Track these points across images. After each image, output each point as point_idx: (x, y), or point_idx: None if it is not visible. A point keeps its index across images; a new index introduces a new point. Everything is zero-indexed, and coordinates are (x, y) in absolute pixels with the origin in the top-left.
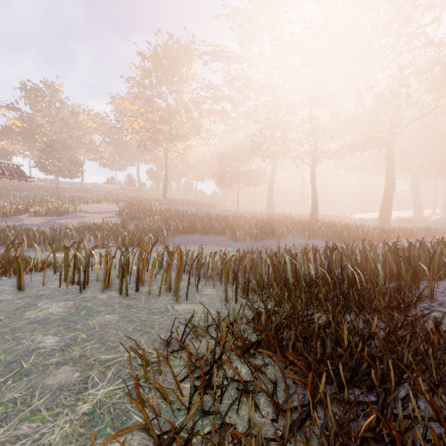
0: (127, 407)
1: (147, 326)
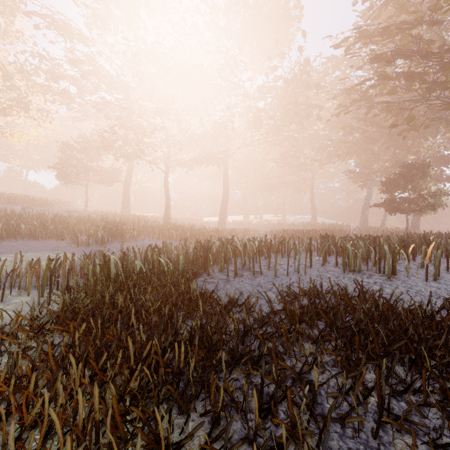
0: None
1: None
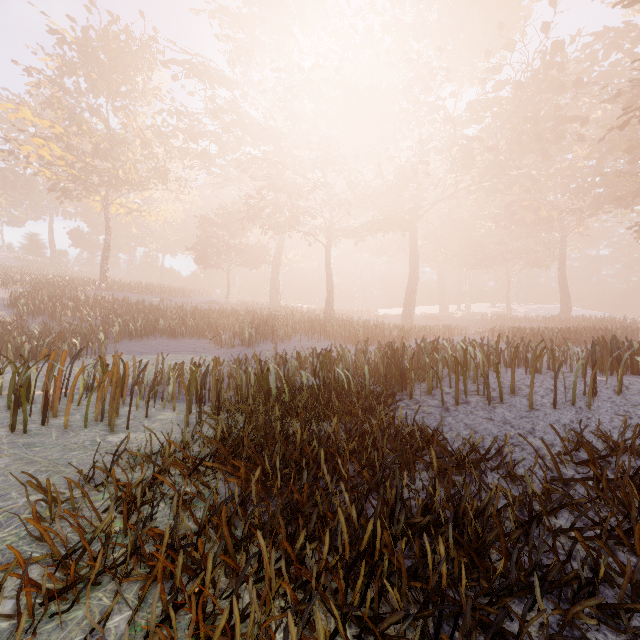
0: (24, 549)
1: (59, 465)
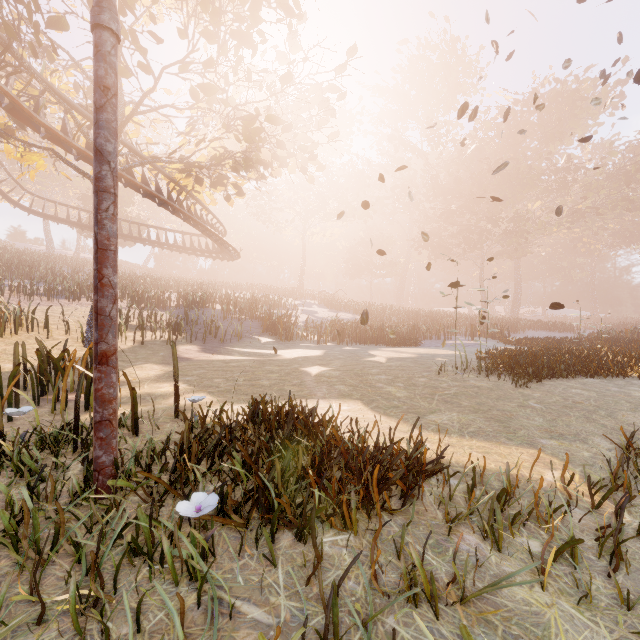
0: None
1: None
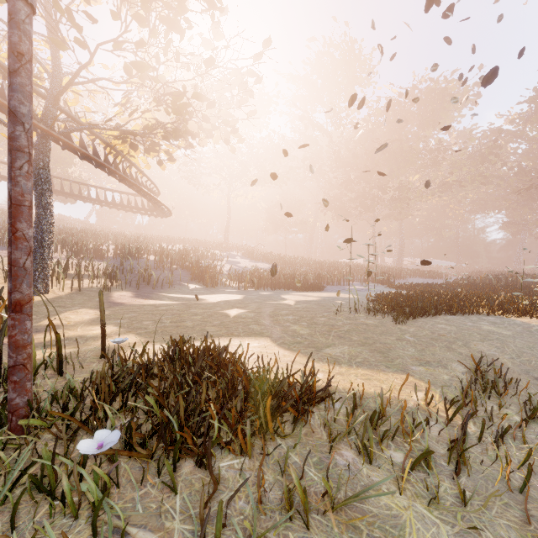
0: None
1: None
